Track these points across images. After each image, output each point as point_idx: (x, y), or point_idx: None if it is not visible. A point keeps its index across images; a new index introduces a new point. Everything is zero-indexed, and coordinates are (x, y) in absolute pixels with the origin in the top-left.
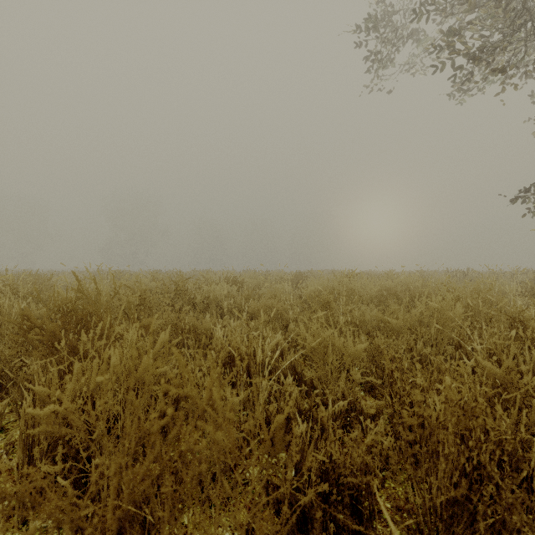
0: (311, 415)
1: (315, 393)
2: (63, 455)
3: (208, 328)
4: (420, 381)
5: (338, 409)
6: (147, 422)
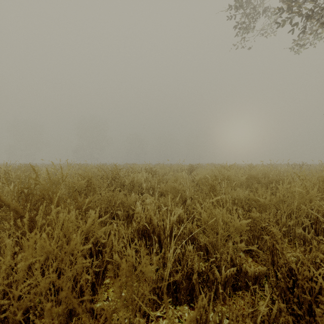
0: (212, 288)
1: (211, 260)
2: (6, 317)
3: (132, 203)
4: (300, 255)
5: (229, 273)
6: (76, 288)
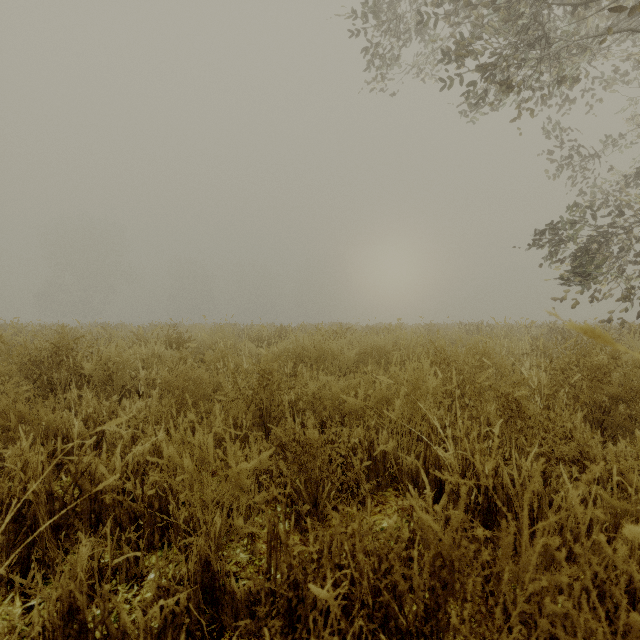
0: None
1: (107, 587)
2: None
3: (52, 424)
4: (314, 548)
5: (165, 610)
6: None
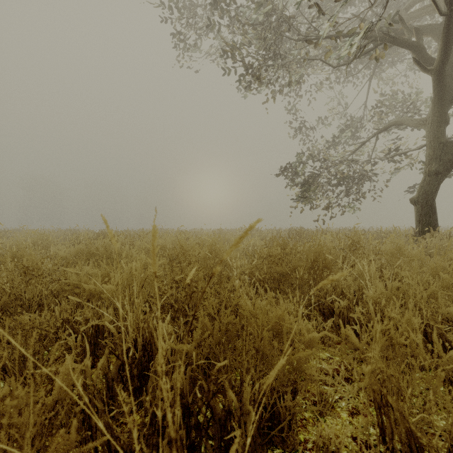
0: None
1: None
2: None
3: None
4: None
5: None
6: None
